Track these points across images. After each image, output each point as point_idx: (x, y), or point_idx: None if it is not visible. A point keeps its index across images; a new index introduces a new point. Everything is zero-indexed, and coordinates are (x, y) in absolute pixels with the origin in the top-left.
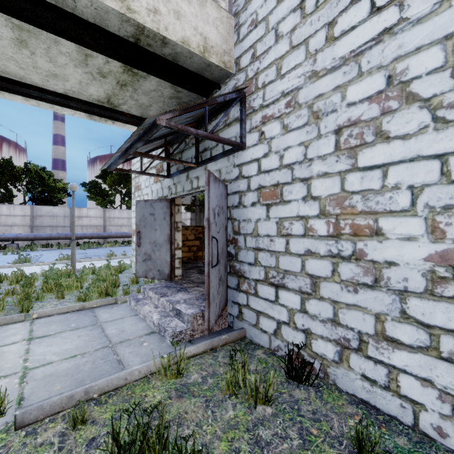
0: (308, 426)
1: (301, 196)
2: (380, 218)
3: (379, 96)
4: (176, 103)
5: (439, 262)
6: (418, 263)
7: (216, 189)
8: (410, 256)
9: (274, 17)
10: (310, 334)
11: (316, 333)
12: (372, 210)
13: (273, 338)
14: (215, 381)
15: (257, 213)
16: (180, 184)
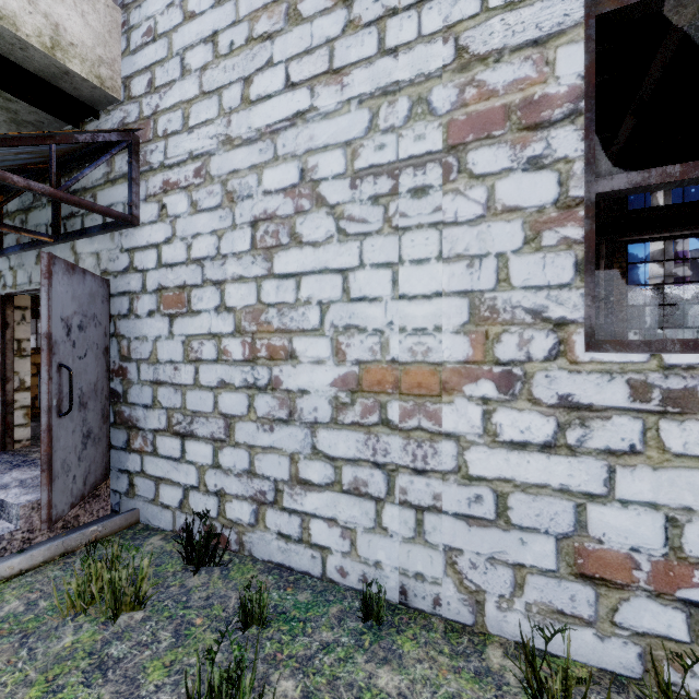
0: (193, 617)
1: (214, 305)
2: (294, 337)
3: (293, 191)
4: (9, 118)
5: (342, 386)
6: (326, 389)
7: (73, 285)
8: (319, 382)
9: (179, 38)
10: (224, 496)
11: (230, 492)
12: (287, 328)
13: (178, 513)
14: (53, 603)
15: (157, 328)
16: (24, 270)
